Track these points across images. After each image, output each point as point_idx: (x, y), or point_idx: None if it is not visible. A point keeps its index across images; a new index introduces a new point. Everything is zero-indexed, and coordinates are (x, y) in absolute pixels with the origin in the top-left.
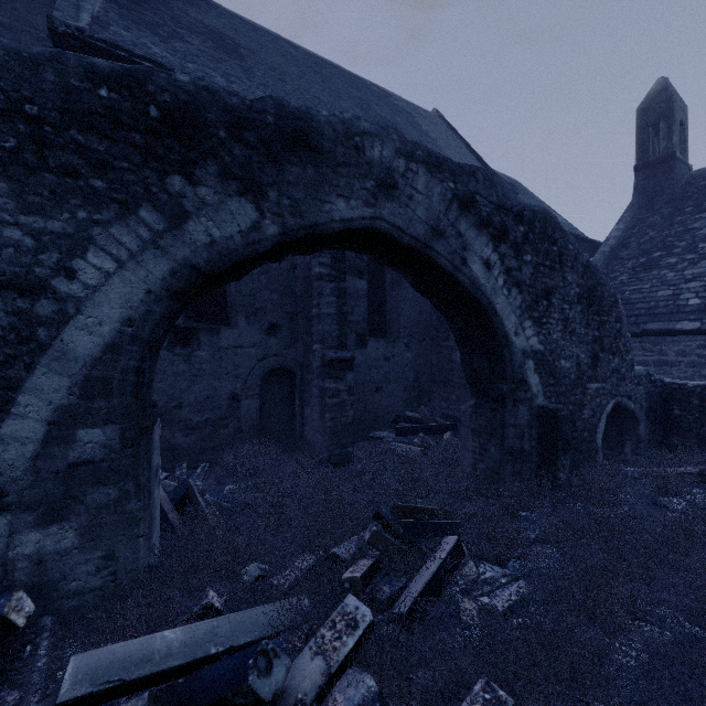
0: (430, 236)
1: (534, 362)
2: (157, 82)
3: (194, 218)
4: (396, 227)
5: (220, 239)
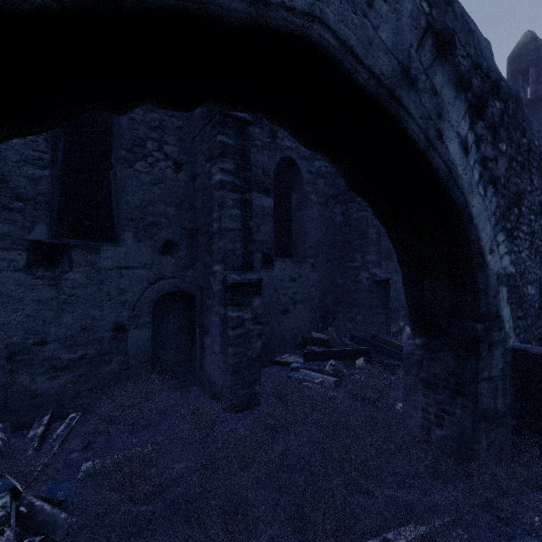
0: (399, 80)
1: (507, 289)
2: None
3: None
4: (347, 48)
5: None
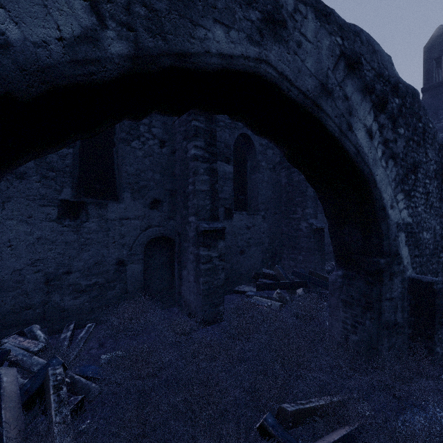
0: (319, 93)
1: (405, 234)
2: None
3: None
4: (284, 77)
5: (20, 43)
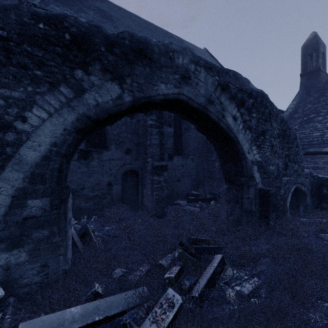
0: (207, 103)
1: (257, 166)
2: (69, 21)
3: (88, 92)
4: (190, 99)
5: (101, 103)
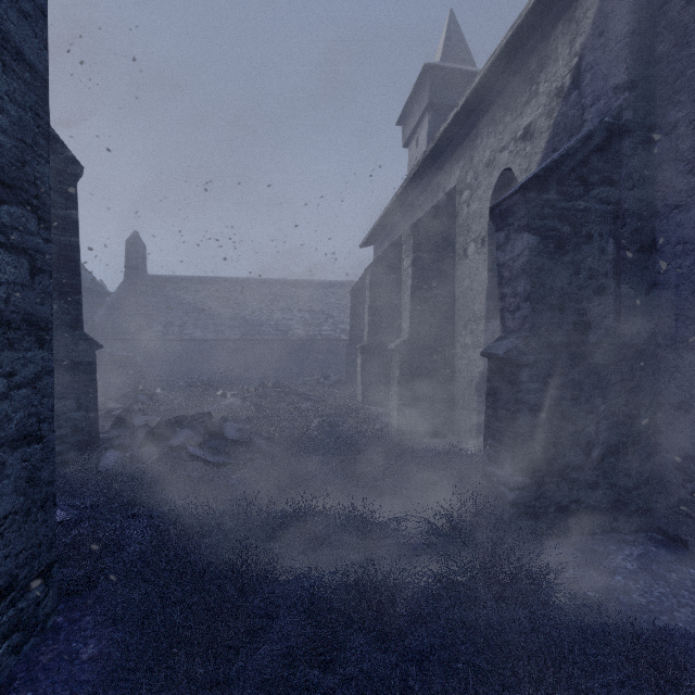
0: None
1: None
2: None
3: None
4: None
5: None
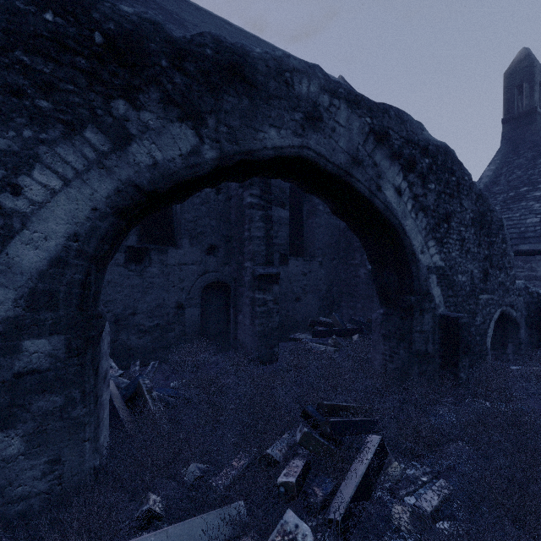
0: (351, 165)
1: (437, 276)
2: (101, 10)
3: (138, 141)
4: (321, 156)
5: (162, 161)
